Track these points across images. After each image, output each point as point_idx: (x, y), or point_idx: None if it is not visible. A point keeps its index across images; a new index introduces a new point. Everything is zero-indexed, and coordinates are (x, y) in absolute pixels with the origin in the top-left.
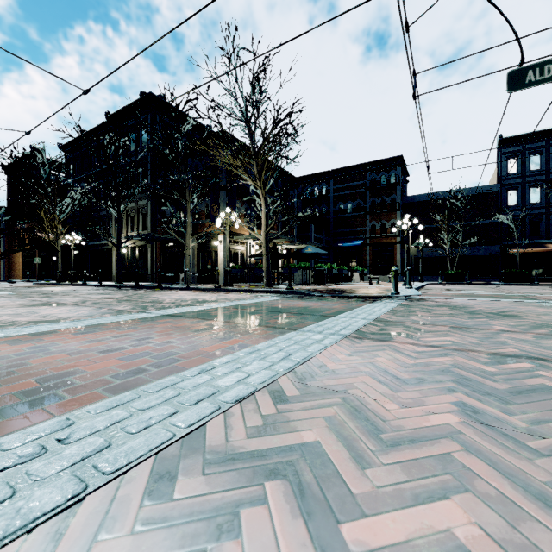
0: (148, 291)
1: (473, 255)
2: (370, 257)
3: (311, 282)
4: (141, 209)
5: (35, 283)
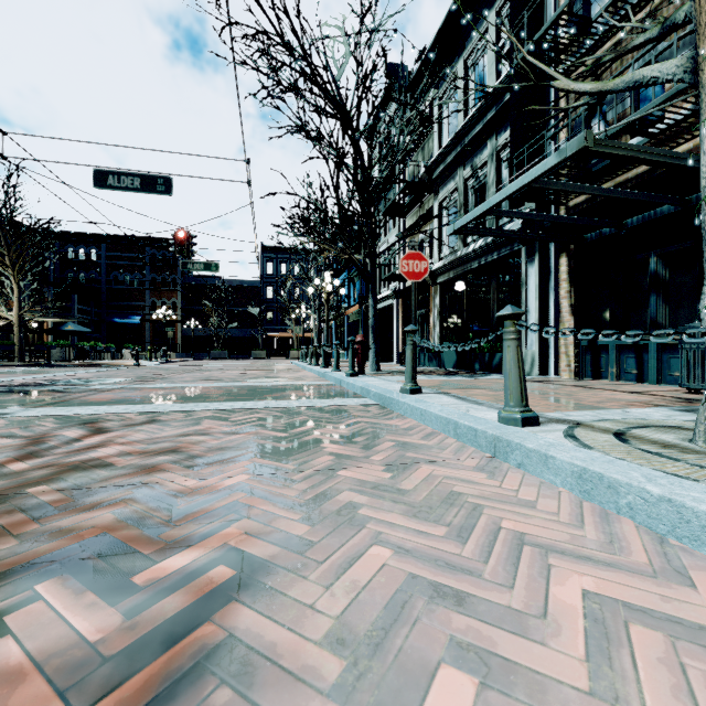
0: None
1: (244, 336)
2: (151, 334)
3: (72, 359)
4: None
5: None
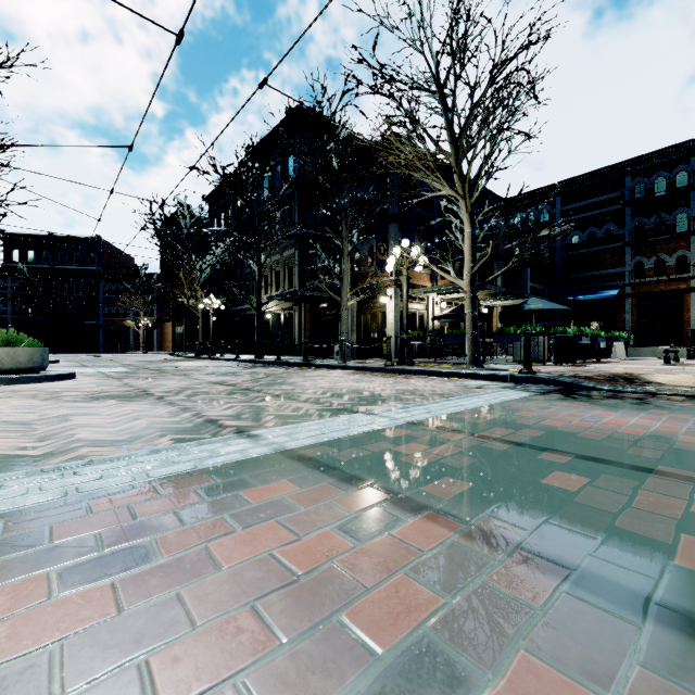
0: (289, 369)
1: None
2: (632, 316)
3: (547, 358)
4: (287, 261)
5: (176, 356)
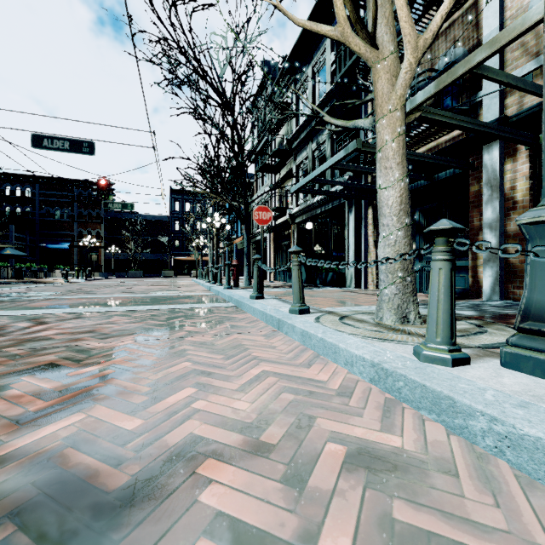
0: None
1: (156, 259)
2: (78, 257)
3: (10, 277)
4: None
5: None
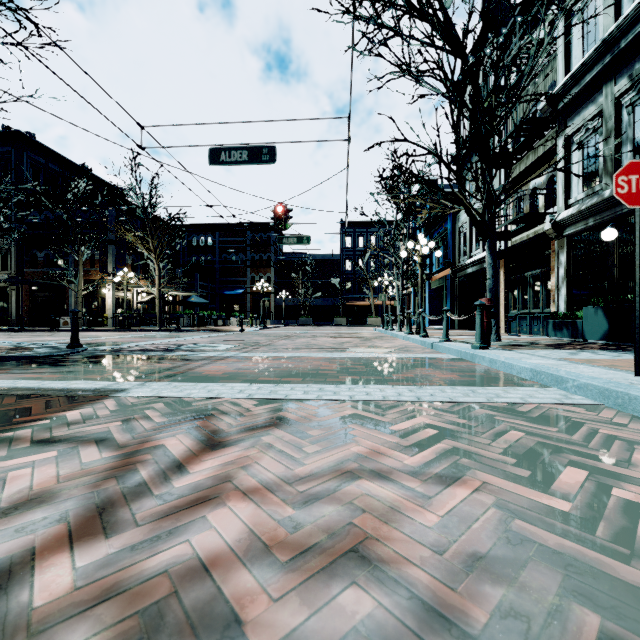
0: (52, 332)
1: (325, 305)
2: (251, 304)
3: (195, 325)
4: None
5: None
